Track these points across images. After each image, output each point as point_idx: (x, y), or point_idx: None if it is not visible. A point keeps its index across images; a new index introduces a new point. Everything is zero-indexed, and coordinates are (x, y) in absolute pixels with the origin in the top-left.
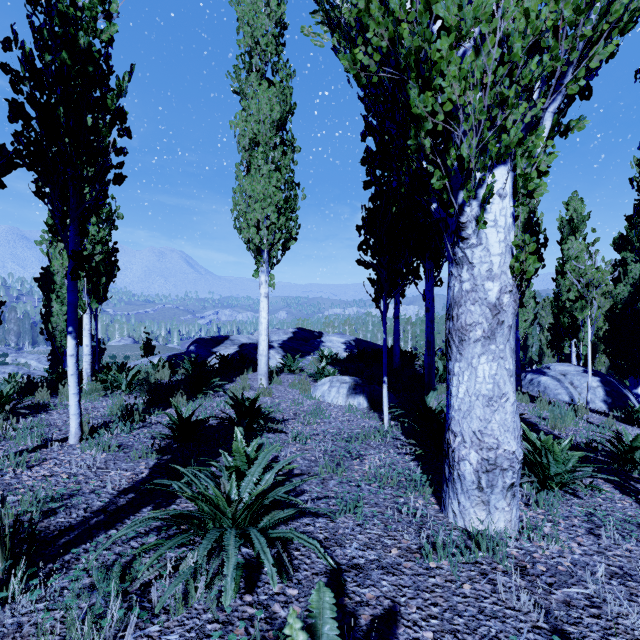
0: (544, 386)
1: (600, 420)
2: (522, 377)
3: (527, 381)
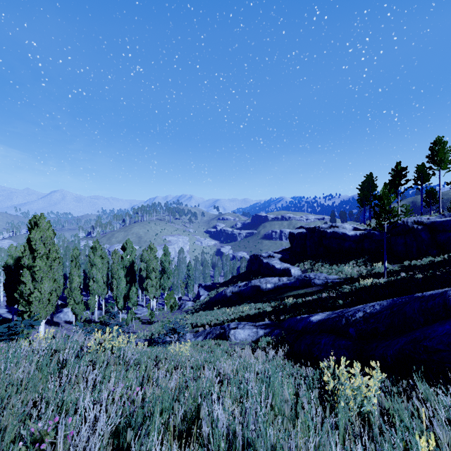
0: (61, 317)
1: (68, 326)
2: (56, 315)
3: (57, 316)
